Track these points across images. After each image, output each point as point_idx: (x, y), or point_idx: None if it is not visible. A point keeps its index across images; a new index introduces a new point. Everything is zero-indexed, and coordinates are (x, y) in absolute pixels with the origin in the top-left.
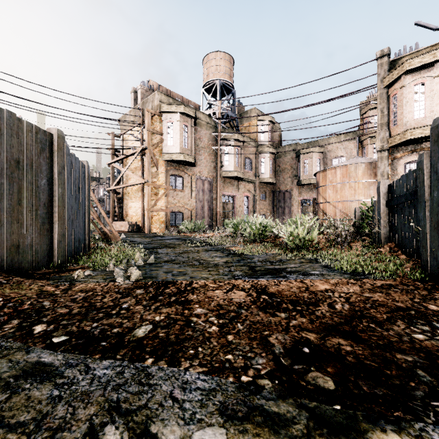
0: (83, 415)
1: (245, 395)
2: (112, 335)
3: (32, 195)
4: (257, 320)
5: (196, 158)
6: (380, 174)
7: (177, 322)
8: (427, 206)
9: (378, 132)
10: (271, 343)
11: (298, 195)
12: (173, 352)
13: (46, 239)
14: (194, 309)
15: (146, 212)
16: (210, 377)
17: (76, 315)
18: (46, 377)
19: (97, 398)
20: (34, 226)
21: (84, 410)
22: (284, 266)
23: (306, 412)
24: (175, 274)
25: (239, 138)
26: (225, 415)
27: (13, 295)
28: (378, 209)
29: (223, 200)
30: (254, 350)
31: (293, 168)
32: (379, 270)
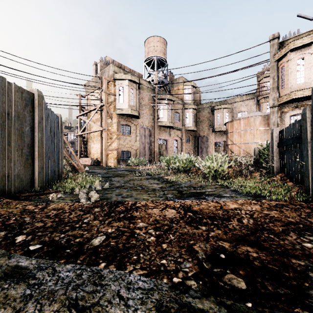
0: (48, 311)
1: (176, 294)
2: (74, 244)
3: (19, 139)
4: (184, 232)
5: (140, 112)
6: (272, 124)
7: (124, 233)
8: (309, 147)
9: (270, 93)
10: (196, 251)
11: (213, 139)
12: (121, 257)
13: (29, 171)
14: (137, 223)
15: (104, 151)
16: (149, 278)
17: (49, 228)
18: (22, 278)
19: (60, 296)
20: (20, 161)
21: (49, 307)
22: (203, 190)
23: (225, 309)
24: (124, 196)
25: (171, 98)
26: (160, 311)
27: (2, 212)
28: (271, 149)
29: (159, 142)
30: (182, 256)
31: (209, 119)
32: (273, 193)
